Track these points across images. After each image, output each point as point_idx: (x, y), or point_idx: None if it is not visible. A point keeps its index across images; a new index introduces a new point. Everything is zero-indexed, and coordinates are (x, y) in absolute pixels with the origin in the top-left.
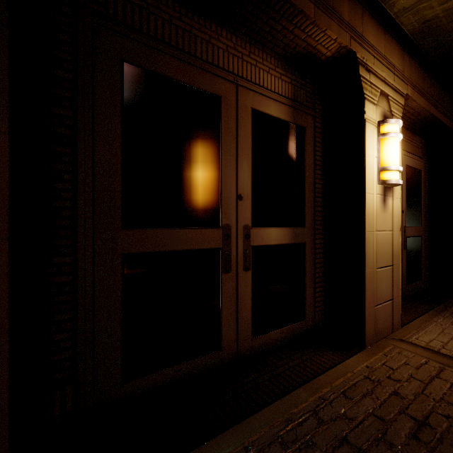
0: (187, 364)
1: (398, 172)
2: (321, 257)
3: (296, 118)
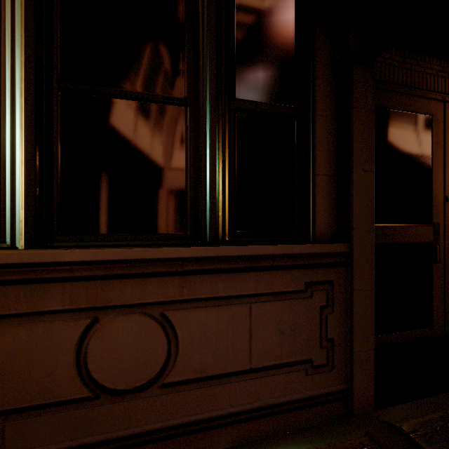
0: (409, 333)
1: None
2: None
3: None
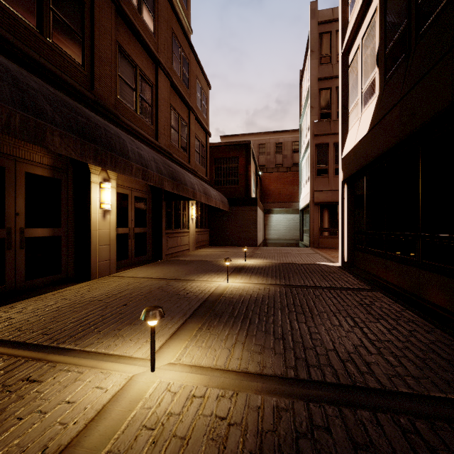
0: None
1: (109, 204)
2: (73, 243)
3: (55, 175)
